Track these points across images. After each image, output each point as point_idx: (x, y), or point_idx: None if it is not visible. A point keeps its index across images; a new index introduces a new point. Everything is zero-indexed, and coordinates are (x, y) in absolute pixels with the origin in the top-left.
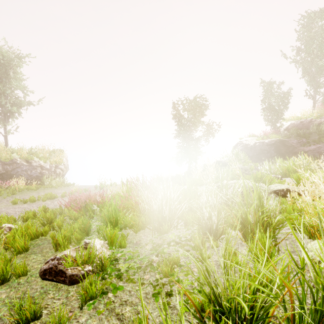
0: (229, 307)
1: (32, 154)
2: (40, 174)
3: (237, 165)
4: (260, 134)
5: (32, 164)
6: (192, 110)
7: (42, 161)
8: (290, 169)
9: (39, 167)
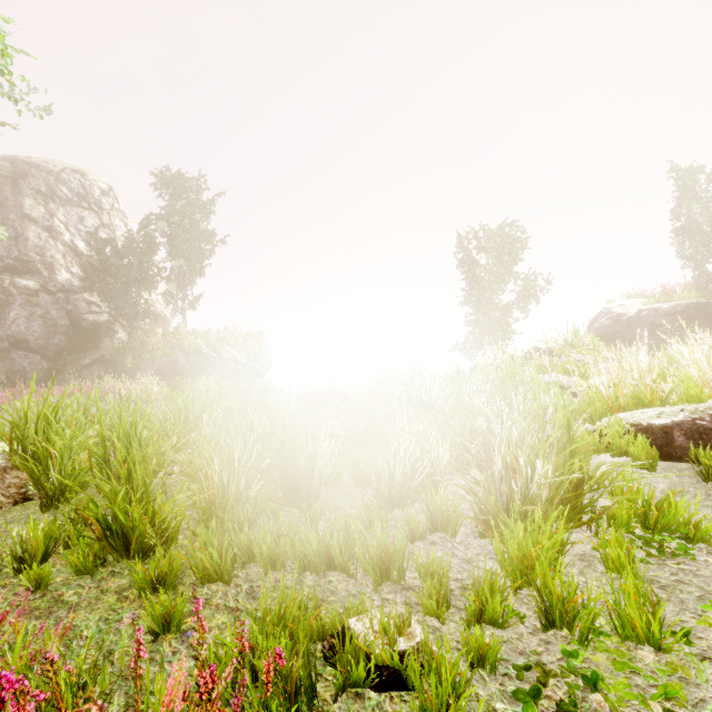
0: (452, 426)
1: (220, 340)
2: (234, 372)
3: (573, 356)
4: (654, 291)
5: (222, 355)
6: (496, 250)
7: (235, 351)
8: (677, 362)
9: (232, 360)
